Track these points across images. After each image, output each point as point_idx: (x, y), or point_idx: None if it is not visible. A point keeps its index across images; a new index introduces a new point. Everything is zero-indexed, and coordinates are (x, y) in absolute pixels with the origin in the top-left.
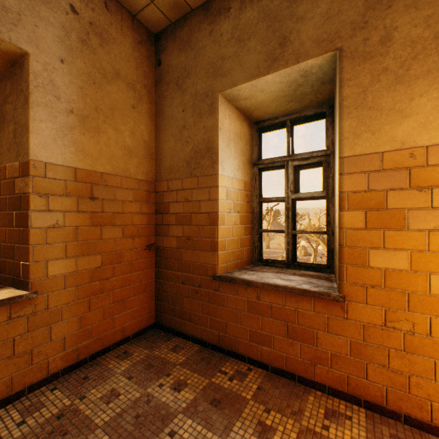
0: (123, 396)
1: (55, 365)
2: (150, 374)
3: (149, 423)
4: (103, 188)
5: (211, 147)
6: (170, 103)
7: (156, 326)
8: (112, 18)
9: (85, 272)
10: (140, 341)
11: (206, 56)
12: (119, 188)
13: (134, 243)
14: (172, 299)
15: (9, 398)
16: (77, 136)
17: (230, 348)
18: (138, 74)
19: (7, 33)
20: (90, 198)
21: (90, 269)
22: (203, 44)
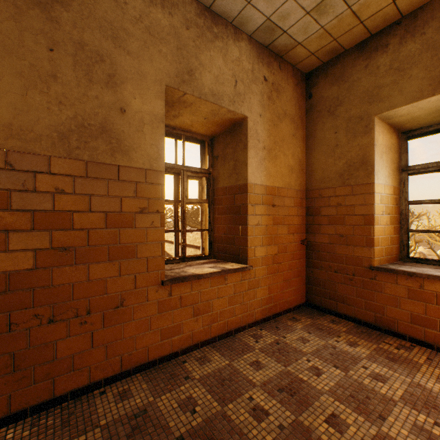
0: (311, 341)
1: (257, 315)
2: (323, 333)
3: (343, 359)
4: (278, 198)
5: (366, 161)
6: (321, 127)
7: (306, 304)
8: (282, 74)
9: (270, 257)
10: (299, 312)
11: (360, 87)
12: (286, 197)
13: (293, 238)
14: (323, 284)
15: (241, 328)
16: (266, 164)
17: (388, 327)
18: (295, 109)
19: (240, 109)
20: (272, 205)
21: (272, 255)
22: (357, 77)
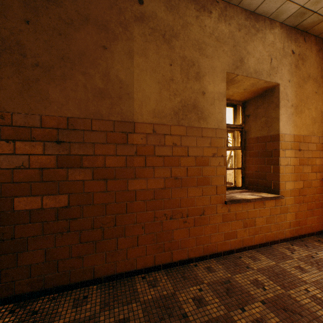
0: None
1: (286, 234)
2: None
3: None
4: (303, 144)
5: None
6: None
7: None
8: (306, 45)
9: (296, 190)
10: (322, 237)
11: None
12: (309, 143)
13: (316, 176)
14: None
15: (274, 241)
16: (293, 117)
17: None
18: (317, 71)
19: (274, 79)
20: (298, 150)
21: (298, 189)
22: None
